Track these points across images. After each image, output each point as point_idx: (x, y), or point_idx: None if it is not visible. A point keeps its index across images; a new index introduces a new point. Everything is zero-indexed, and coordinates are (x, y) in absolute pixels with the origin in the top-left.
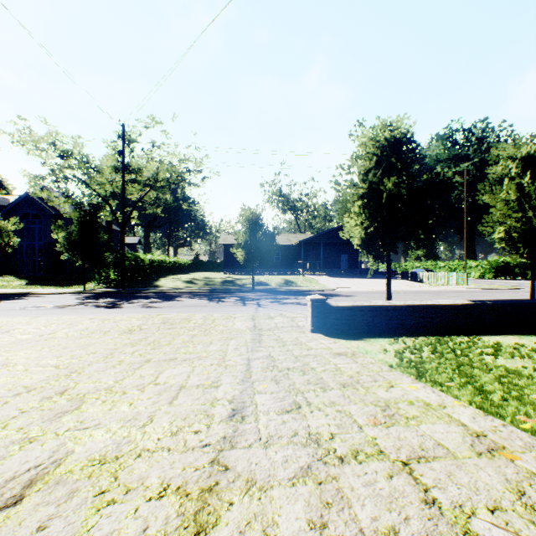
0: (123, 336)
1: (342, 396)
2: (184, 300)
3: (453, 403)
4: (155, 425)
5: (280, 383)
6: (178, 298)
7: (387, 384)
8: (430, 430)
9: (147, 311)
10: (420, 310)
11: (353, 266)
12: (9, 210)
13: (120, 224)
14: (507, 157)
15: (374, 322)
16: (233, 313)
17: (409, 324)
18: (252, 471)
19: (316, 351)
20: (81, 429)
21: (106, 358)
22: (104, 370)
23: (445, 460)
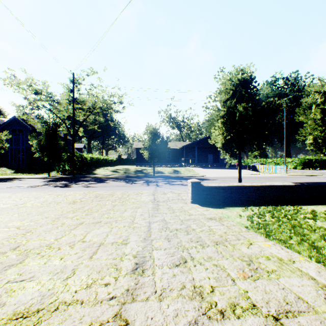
0: (69, 205)
1: (216, 252)
2: (110, 182)
3: (299, 258)
4: (75, 277)
5: (171, 241)
6: (107, 181)
7: (247, 242)
8: (288, 284)
9: (86, 189)
10: (261, 189)
11: (216, 161)
12: (4, 127)
13: (71, 135)
14: (314, 92)
15: (232, 196)
16: (141, 191)
17: (254, 198)
18: None
19: (195, 216)
20: (18, 281)
21: (54, 221)
22: (49, 230)
23: (308, 315)
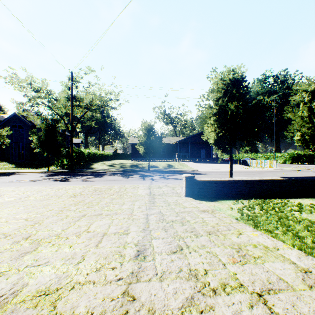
0: (70, 199)
1: (209, 241)
2: (108, 176)
3: (283, 246)
4: (85, 262)
5: (168, 232)
6: (104, 175)
7: (237, 232)
8: (272, 267)
9: (85, 183)
10: (251, 183)
11: (208, 156)
12: (4, 123)
13: (70, 131)
14: (302, 91)
15: (223, 190)
16: (137, 184)
17: (245, 191)
18: (152, 301)
19: (189, 209)
20: (35, 266)
21: (58, 213)
22: (55, 222)
23: (287, 292)
